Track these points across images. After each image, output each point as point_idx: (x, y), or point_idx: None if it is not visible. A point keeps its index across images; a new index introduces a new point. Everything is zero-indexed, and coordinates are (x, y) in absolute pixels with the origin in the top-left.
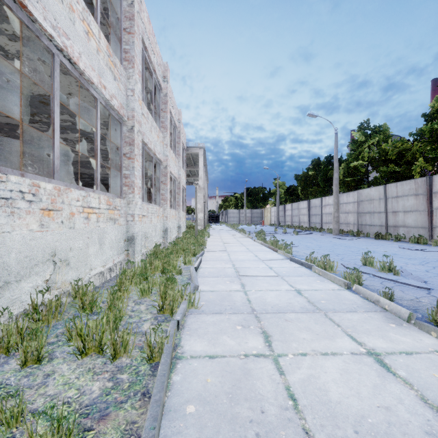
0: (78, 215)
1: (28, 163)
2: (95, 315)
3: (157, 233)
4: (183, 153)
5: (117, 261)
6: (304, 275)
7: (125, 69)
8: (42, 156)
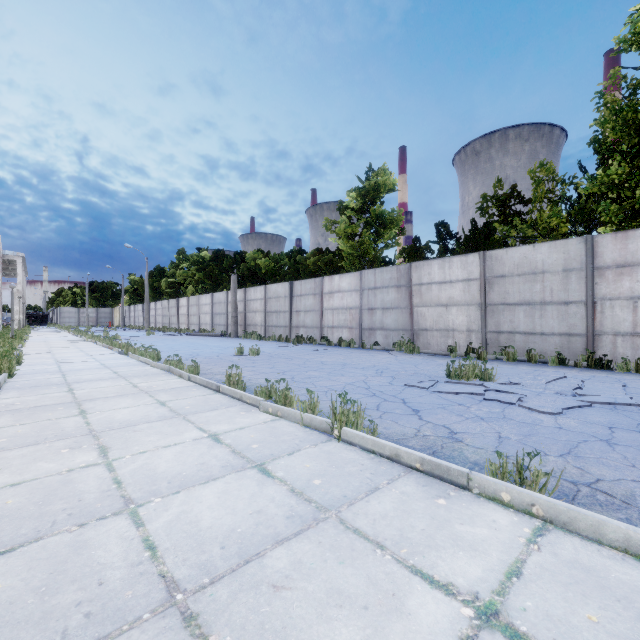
0: None
1: None
2: None
3: None
4: None
5: None
6: (73, 337)
7: None
8: None
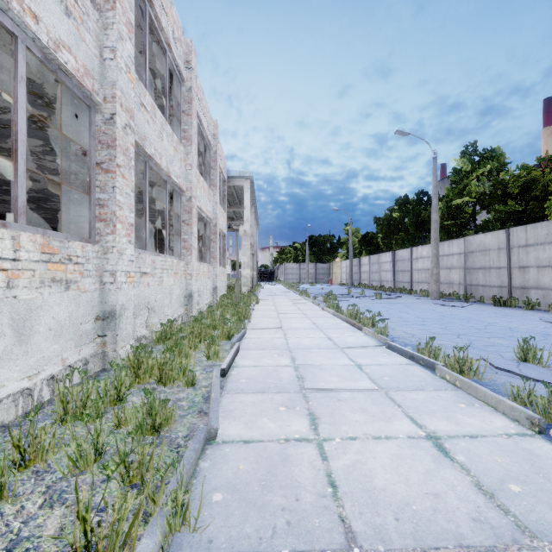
0: None
1: None
2: None
3: (173, 299)
4: (223, 186)
5: (74, 360)
6: (426, 386)
7: (99, 11)
8: None
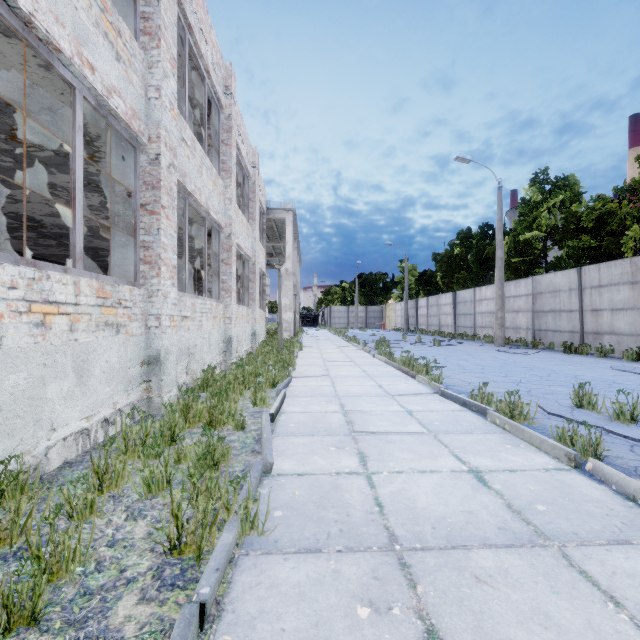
0: (13, 318)
1: (4, 230)
2: (16, 559)
3: (212, 345)
4: (262, 218)
5: (123, 404)
6: (475, 430)
7: (144, 50)
8: (22, 217)
